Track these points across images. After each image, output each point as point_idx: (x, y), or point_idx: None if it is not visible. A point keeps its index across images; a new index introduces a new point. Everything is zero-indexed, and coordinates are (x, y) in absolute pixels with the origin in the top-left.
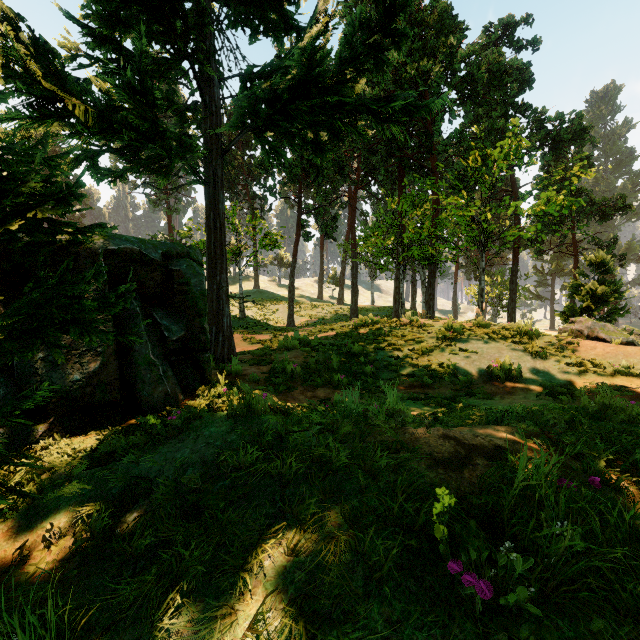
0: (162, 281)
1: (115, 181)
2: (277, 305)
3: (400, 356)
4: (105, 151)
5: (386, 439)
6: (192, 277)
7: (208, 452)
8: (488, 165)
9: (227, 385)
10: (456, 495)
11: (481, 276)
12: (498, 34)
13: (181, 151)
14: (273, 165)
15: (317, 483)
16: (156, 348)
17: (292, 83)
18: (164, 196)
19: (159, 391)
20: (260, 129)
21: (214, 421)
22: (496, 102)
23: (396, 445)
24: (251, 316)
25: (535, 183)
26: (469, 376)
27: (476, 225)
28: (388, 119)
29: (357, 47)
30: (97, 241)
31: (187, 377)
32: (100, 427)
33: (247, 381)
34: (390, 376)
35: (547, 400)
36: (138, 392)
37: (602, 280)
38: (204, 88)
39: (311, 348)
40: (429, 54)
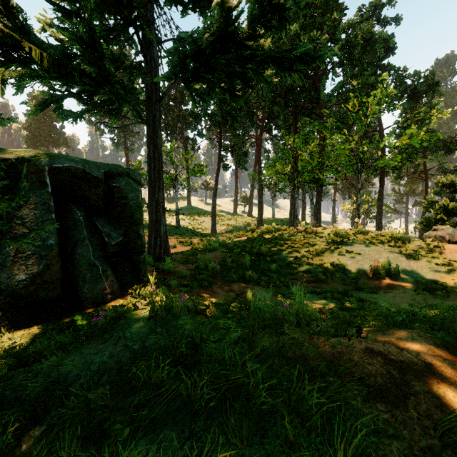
0: (104, 195)
1: (76, 120)
2: (204, 217)
3: (298, 256)
4: (67, 96)
5: (306, 353)
6: (129, 192)
7: (125, 357)
8: (363, 110)
9: (158, 281)
10: (412, 451)
11: (358, 195)
12: (369, 13)
13: (125, 94)
14: (200, 115)
15: (232, 420)
16: (97, 251)
17: (213, 39)
18: (123, 139)
19: (98, 288)
20: (188, 79)
21: (137, 321)
22: (367, 64)
23: (322, 367)
24: (185, 225)
25: (397, 125)
26: (355, 273)
27: (354, 156)
28: (289, 67)
29: (265, 7)
30: (43, 159)
31: (125, 275)
32: (43, 321)
33: (176, 277)
34: (291, 272)
35: (424, 294)
36: (79, 289)
37: (451, 197)
38: (146, 49)
39: (228, 250)
40: (317, 28)
